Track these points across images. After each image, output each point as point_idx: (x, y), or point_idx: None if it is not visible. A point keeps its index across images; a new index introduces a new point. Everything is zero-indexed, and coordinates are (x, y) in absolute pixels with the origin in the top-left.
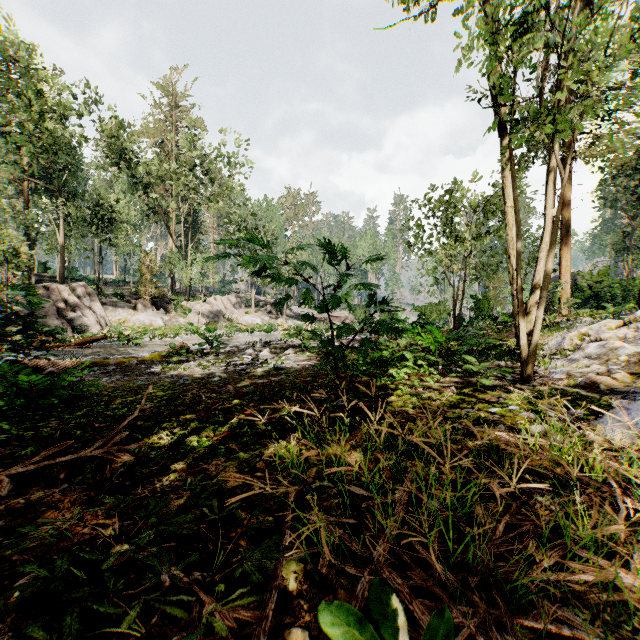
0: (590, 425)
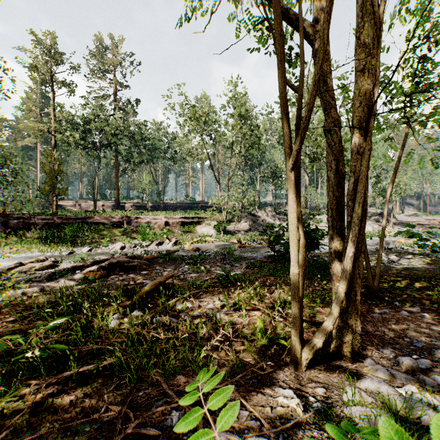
0: None
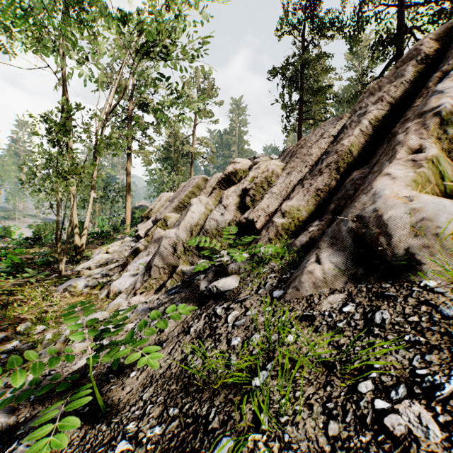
0: (57, 288)
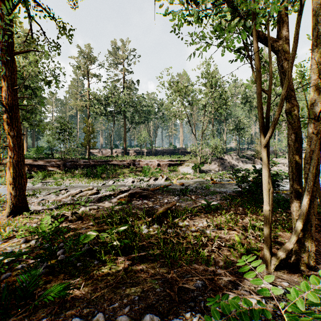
0: None
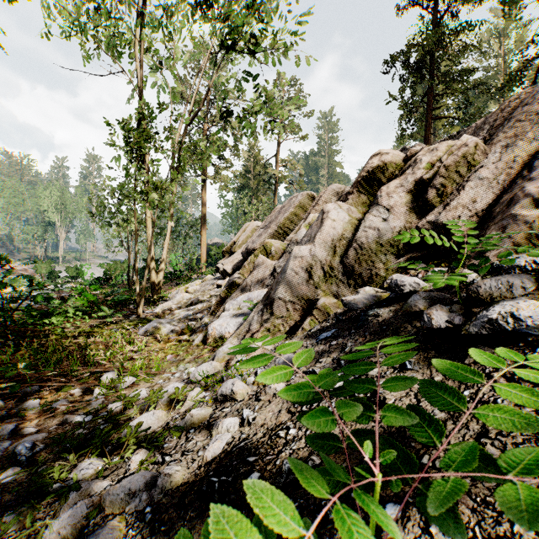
0: (138, 331)
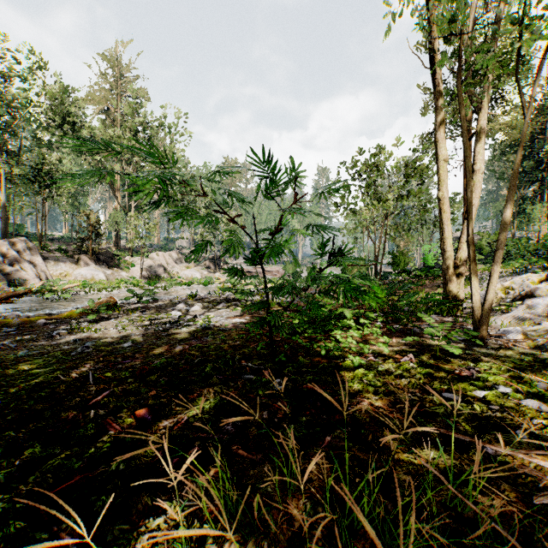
0: None
